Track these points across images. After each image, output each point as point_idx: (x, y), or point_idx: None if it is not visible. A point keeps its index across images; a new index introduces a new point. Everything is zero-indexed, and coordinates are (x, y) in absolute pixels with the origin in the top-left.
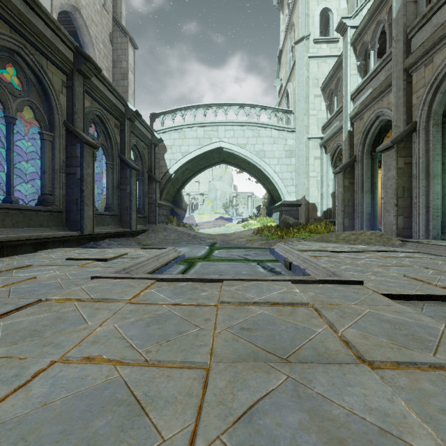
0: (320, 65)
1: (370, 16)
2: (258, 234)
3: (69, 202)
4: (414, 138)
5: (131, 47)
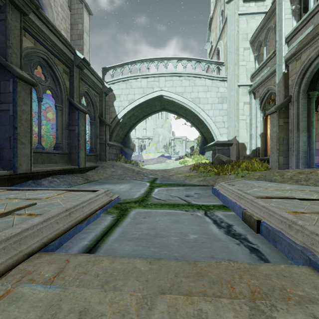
0: (249, 22)
1: None
2: (195, 170)
3: (2, 140)
4: None
5: (86, 12)
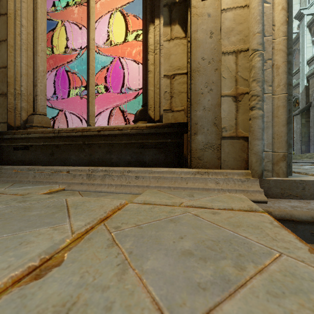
0: None
1: None
2: None
3: None
4: None
5: None
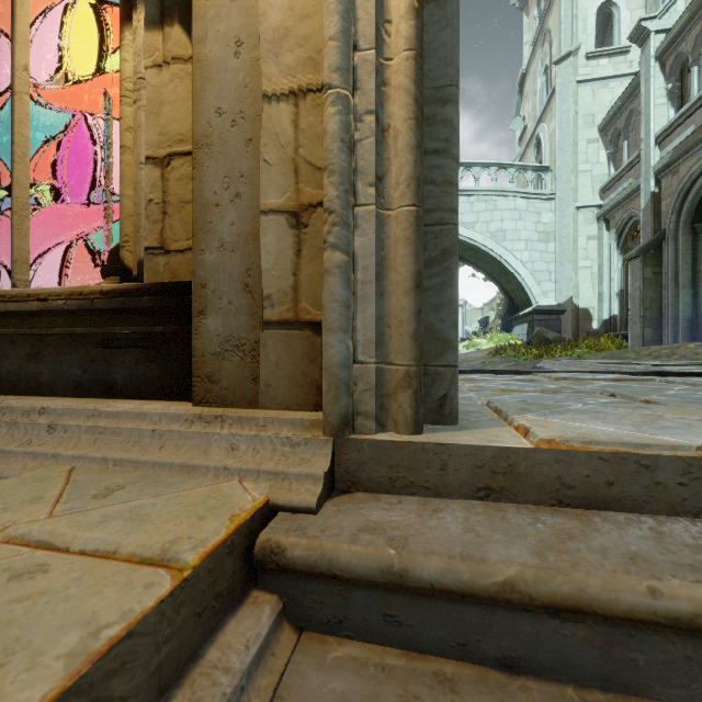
0: (598, 93)
1: (692, 14)
2: (497, 356)
3: None
4: None
5: None
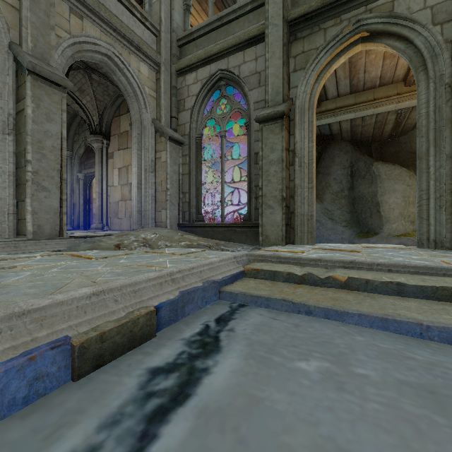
0: None
1: None
2: None
3: None
4: None
5: None
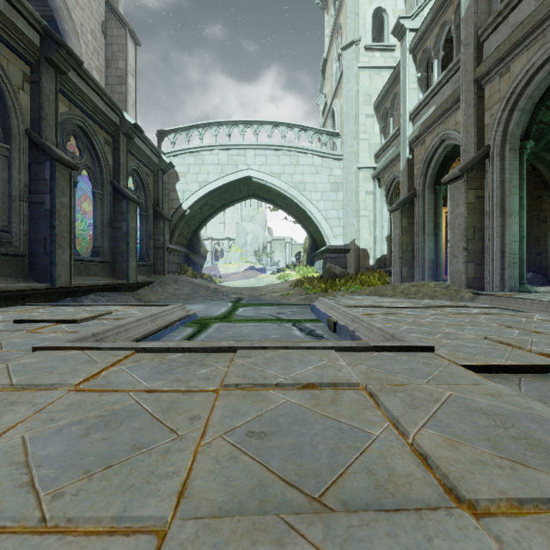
0: (373, 78)
1: (433, 16)
2: (297, 287)
3: (34, 242)
4: (486, 166)
5: (131, 42)
